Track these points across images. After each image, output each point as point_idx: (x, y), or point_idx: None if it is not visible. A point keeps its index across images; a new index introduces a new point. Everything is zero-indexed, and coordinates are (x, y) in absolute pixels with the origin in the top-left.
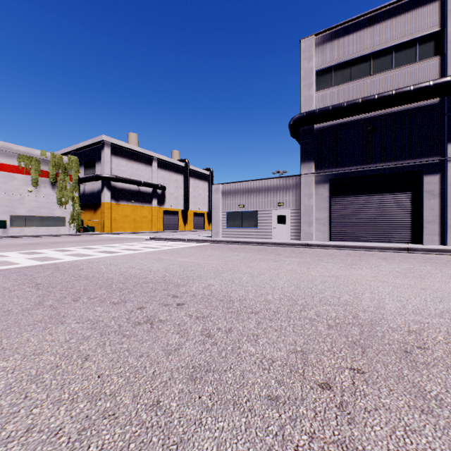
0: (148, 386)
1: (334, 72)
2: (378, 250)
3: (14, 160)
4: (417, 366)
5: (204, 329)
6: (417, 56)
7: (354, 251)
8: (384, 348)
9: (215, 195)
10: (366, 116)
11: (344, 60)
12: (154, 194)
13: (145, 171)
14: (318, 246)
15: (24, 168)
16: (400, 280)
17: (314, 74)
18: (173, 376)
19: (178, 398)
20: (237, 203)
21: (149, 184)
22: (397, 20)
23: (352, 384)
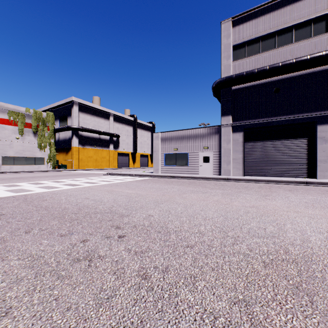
0: None
1: (247, 47)
2: (282, 183)
3: (5, 115)
4: None
5: (140, 268)
6: (312, 32)
7: (263, 184)
8: None
9: (155, 141)
10: (271, 80)
11: (255, 37)
12: (111, 141)
13: (104, 124)
14: (235, 180)
15: (12, 120)
16: (311, 211)
17: (231, 48)
18: None
19: None
20: (172, 147)
21: (107, 133)
22: (296, 5)
23: None
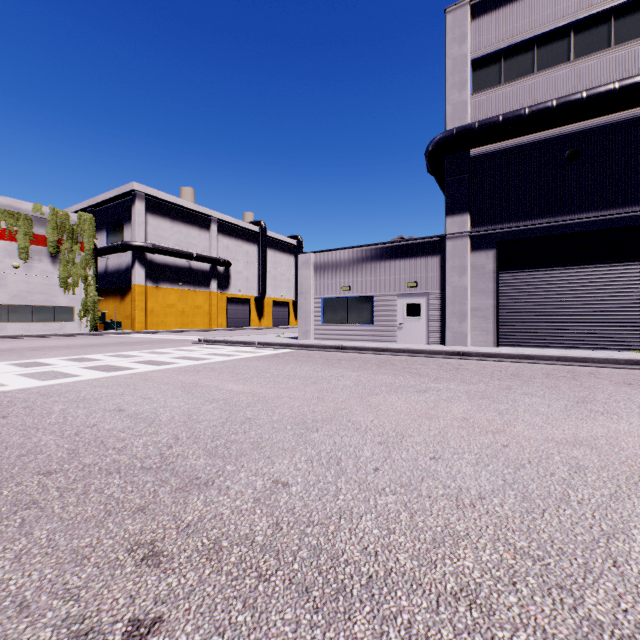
0: None
1: (504, 61)
2: (595, 364)
3: None
4: None
5: None
6: None
7: (550, 365)
8: None
9: (303, 271)
10: (561, 132)
11: (523, 38)
12: (213, 273)
13: (199, 238)
14: (481, 356)
15: (6, 230)
16: None
17: (470, 65)
18: None
19: None
20: (339, 283)
21: (205, 258)
22: None
23: None
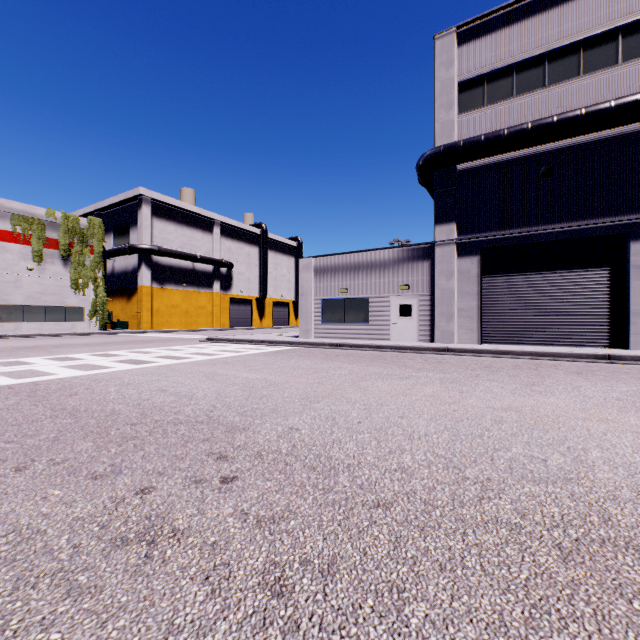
0: None
1: (487, 85)
2: (560, 359)
3: (6, 222)
4: None
5: (269, 563)
6: (619, 55)
7: (522, 360)
8: None
9: (304, 274)
10: (537, 151)
11: (504, 64)
12: (216, 275)
13: (203, 241)
14: (464, 351)
15: (21, 234)
16: (636, 418)
17: (456, 87)
18: None
19: None
20: (337, 286)
21: (209, 260)
22: (586, 1)
23: None
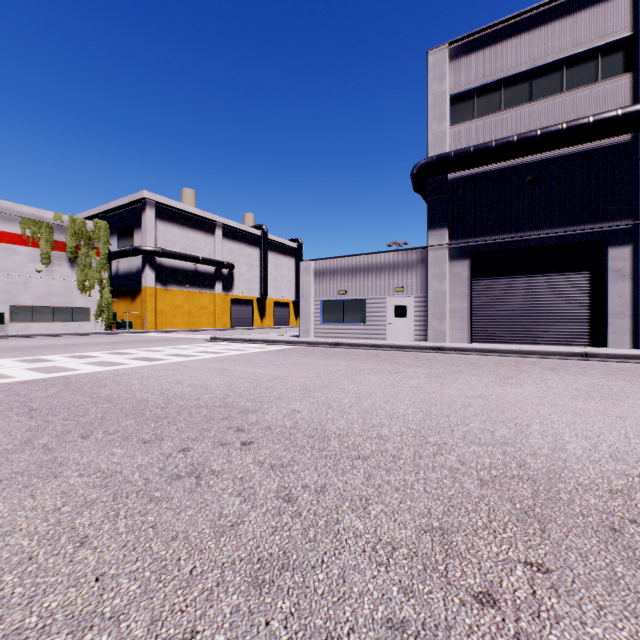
0: (179, 599)
1: (477, 98)
2: (541, 356)
3: (15, 226)
4: (637, 557)
5: (281, 487)
6: (598, 73)
7: (506, 357)
8: (576, 523)
9: (304, 276)
10: (523, 161)
11: (492, 80)
12: (218, 276)
13: (205, 242)
14: (454, 350)
15: (30, 237)
16: (582, 403)
17: (448, 100)
18: (223, 579)
19: (229, 625)
20: (336, 287)
21: (211, 262)
22: (568, 22)
23: (532, 595)
